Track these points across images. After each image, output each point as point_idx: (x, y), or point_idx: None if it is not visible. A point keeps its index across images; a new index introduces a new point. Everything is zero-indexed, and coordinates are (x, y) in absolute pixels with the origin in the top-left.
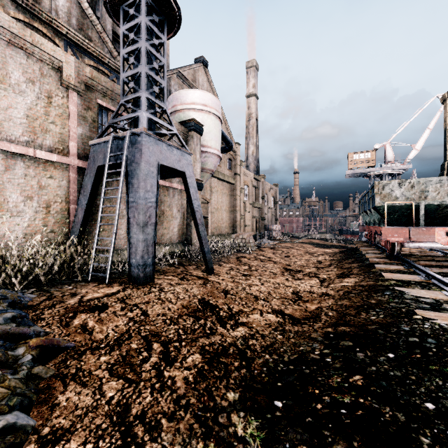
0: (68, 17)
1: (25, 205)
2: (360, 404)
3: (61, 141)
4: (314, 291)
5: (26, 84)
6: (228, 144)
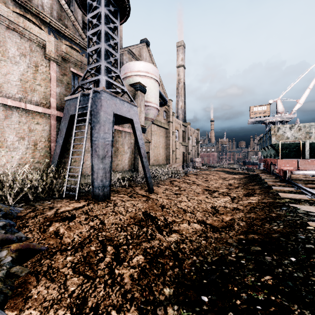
0: (50, 11)
1: (19, 143)
2: (272, 302)
3: (44, 98)
4: (227, 206)
5: (20, 57)
6: (164, 100)
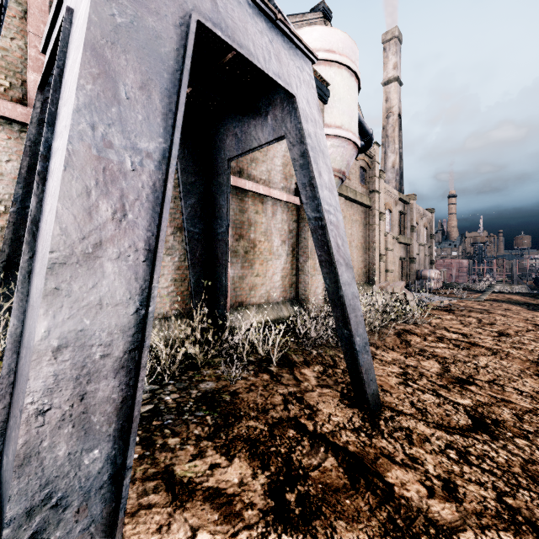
0: None
1: None
2: None
3: (4, 68)
4: None
5: None
6: (365, 136)
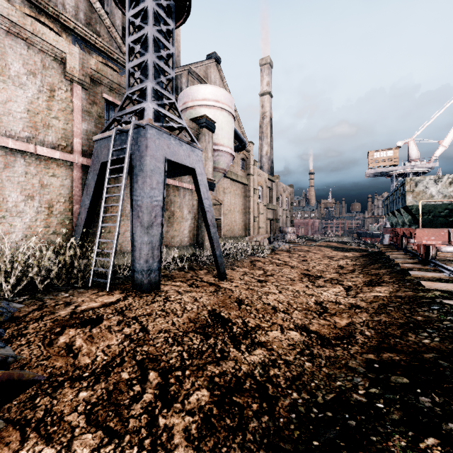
0: (75, 12)
1: (26, 205)
2: None
3: (64, 137)
4: (341, 301)
5: (27, 76)
6: (241, 143)
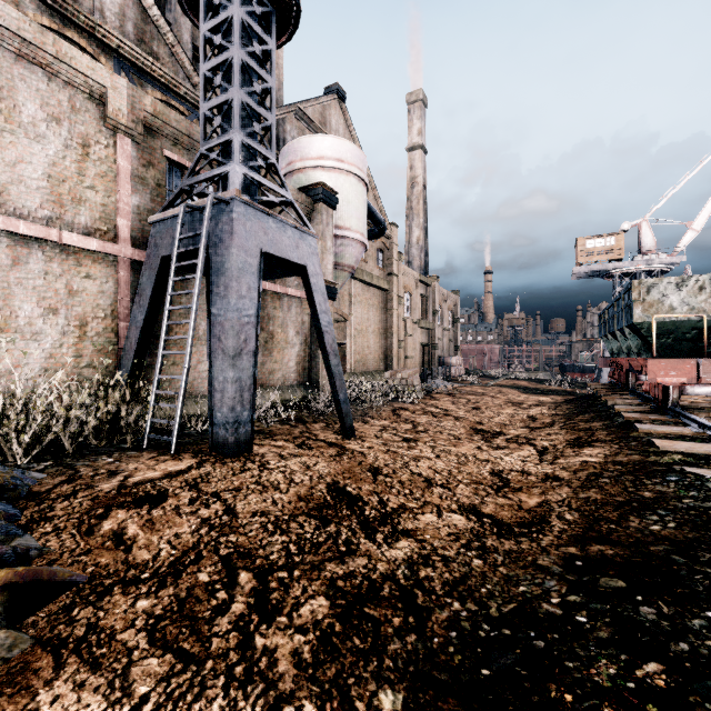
0: (120, 22)
1: (45, 322)
2: None
3: (104, 218)
4: (530, 471)
5: (48, 123)
6: (378, 225)
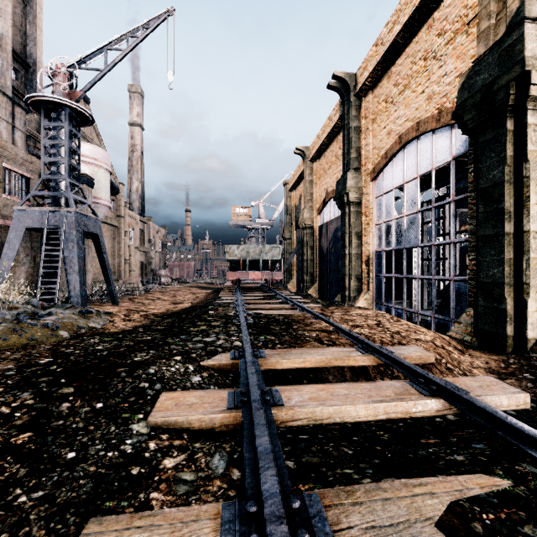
0: None
1: None
2: (185, 312)
3: None
4: (186, 306)
5: None
6: (114, 189)
